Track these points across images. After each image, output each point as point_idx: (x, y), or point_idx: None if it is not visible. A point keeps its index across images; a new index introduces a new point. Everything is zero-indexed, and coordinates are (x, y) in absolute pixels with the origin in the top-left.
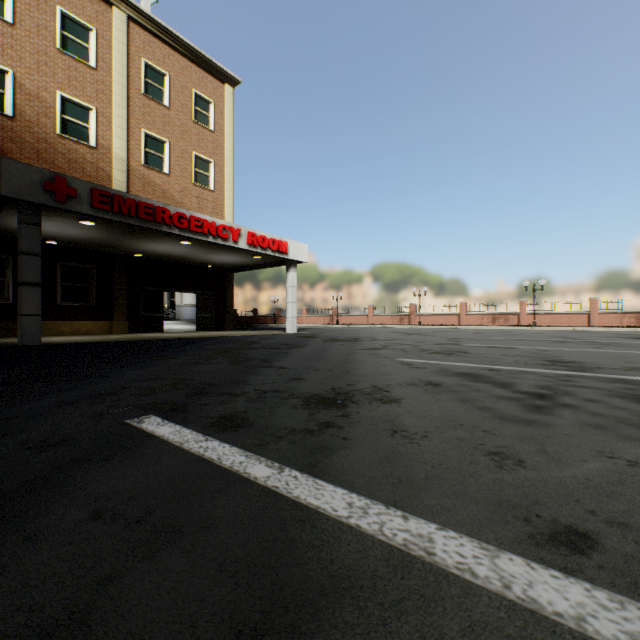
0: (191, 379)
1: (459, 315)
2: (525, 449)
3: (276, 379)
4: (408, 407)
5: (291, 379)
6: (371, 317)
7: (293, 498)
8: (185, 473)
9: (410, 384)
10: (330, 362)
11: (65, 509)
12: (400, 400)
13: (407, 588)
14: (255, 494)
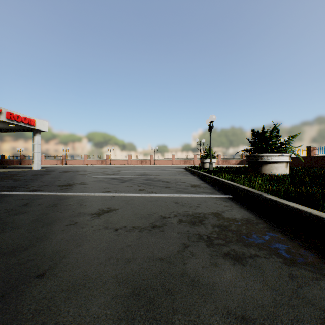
0: (2, 186)
1: (128, 160)
2: (111, 187)
3: (43, 183)
4: (90, 184)
5: (50, 183)
6: (86, 161)
7: (61, 194)
8: (32, 195)
9: (94, 181)
10: (65, 178)
11: (8, 200)
12: (89, 184)
13: (81, 196)
14: (53, 195)
